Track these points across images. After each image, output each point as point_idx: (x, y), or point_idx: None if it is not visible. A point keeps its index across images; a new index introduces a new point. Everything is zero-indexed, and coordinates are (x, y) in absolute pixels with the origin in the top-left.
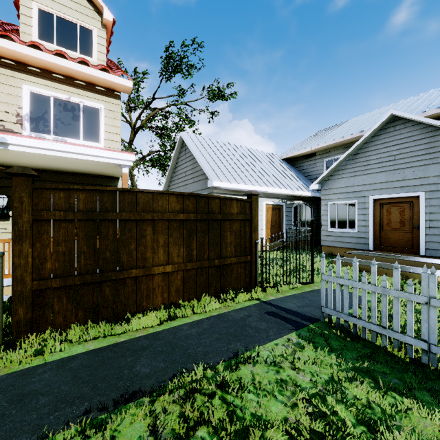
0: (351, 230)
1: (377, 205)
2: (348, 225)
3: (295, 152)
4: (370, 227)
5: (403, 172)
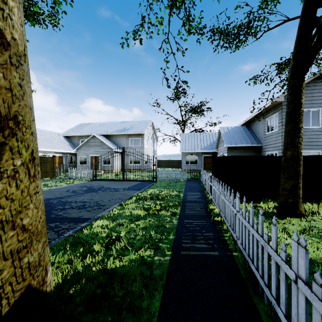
0: (85, 164)
1: (91, 157)
2: (85, 163)
3: (69, 134)
4: (90, 164)
5: (96, 150)
